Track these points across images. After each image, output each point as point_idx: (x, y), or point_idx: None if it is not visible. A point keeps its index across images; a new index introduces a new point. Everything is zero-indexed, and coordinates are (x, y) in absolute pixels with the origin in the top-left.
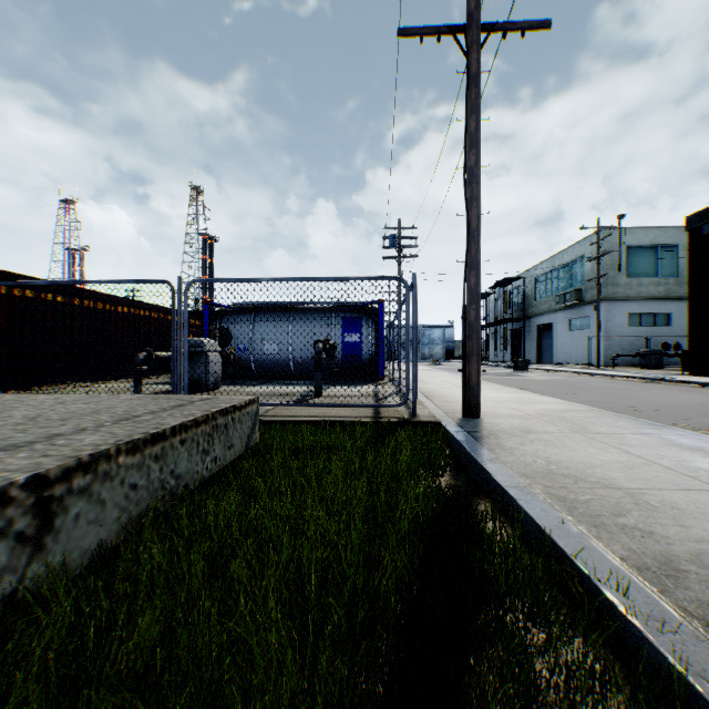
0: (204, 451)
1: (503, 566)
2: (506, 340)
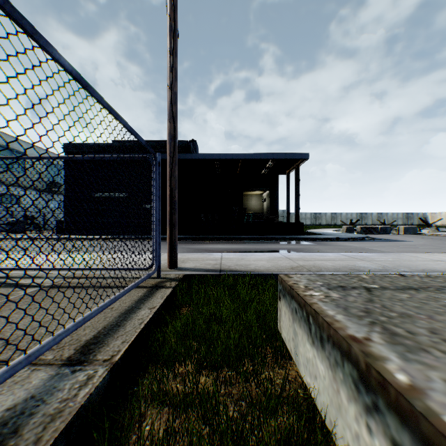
0: None
1: None
2: None
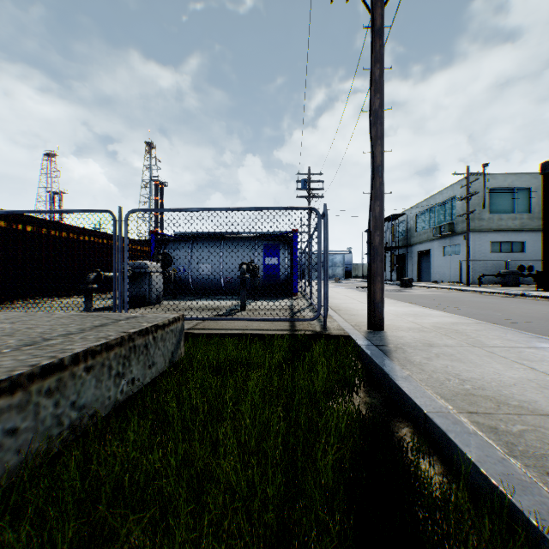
0: (118, 374)
1: (460, 548)
2: (393, 263)
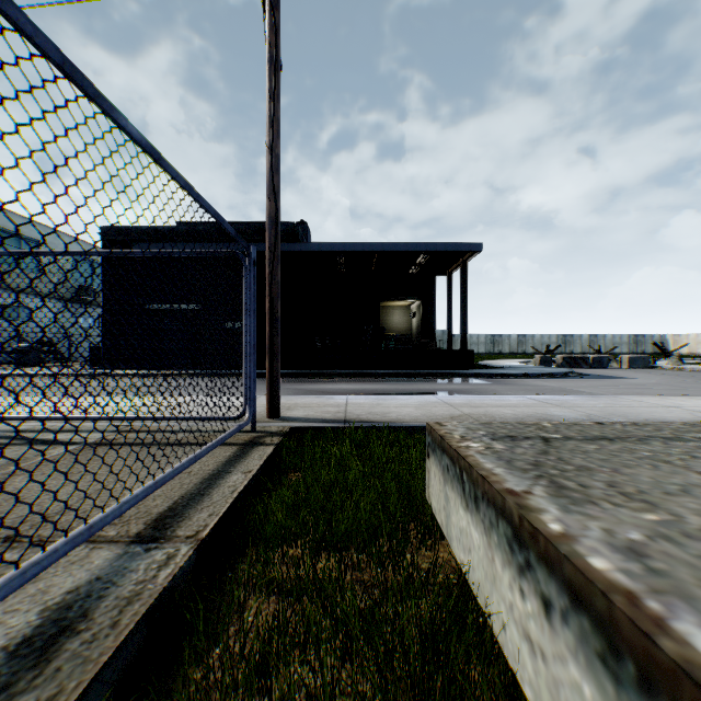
0: None
1: None
2: None
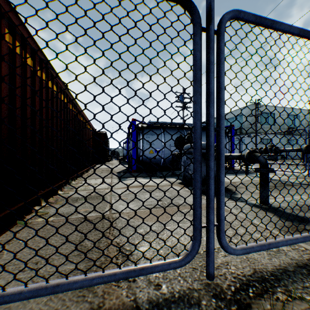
0: None
1: None
2: None
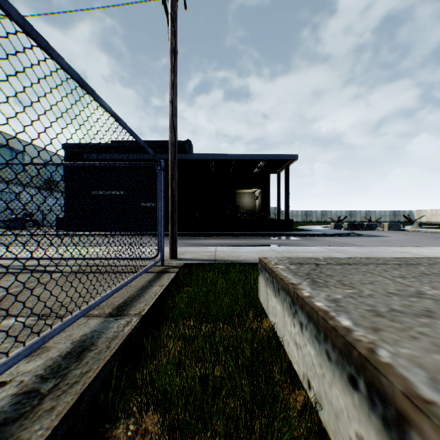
0: None
1: None
2: None
